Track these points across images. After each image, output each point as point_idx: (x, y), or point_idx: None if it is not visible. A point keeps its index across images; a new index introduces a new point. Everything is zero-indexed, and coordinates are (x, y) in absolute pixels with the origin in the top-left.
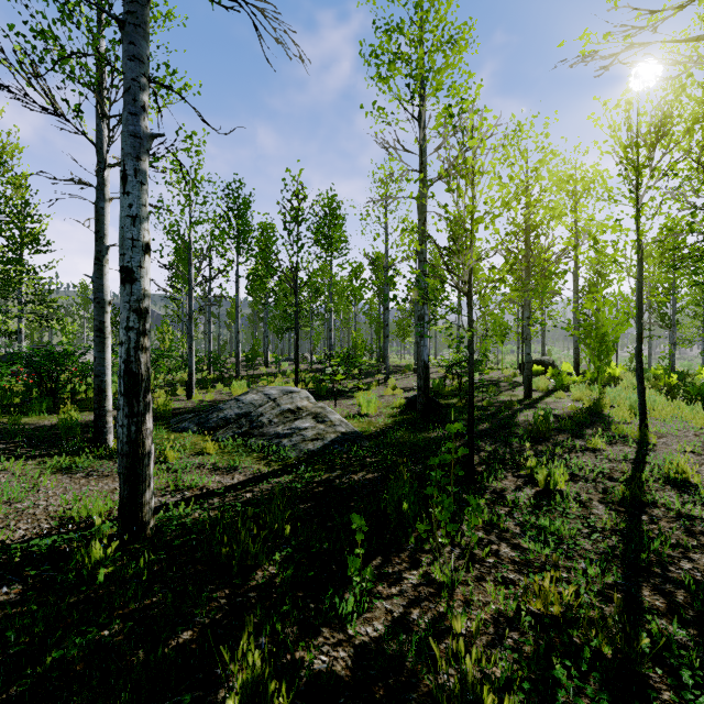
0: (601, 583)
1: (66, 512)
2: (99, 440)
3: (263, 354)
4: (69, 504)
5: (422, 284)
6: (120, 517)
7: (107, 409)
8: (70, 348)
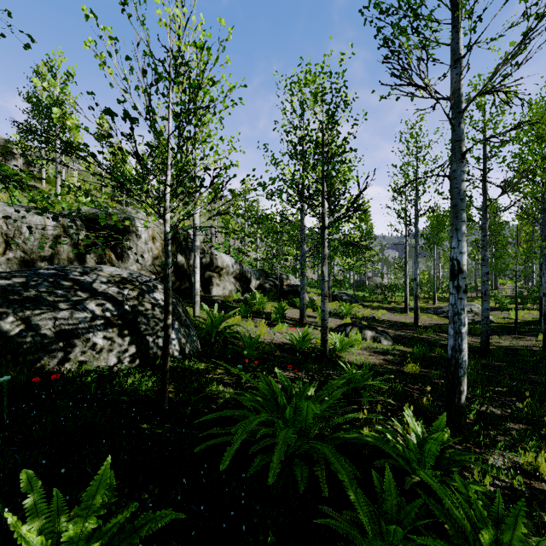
0: (507, 344)
1: (404, 320)
2: (405, 311)
3: (502, 281)
4: (403, 319)
5: (541, 261)
6: (414, 320)
7: (407, 303)
8: (391, 283)
